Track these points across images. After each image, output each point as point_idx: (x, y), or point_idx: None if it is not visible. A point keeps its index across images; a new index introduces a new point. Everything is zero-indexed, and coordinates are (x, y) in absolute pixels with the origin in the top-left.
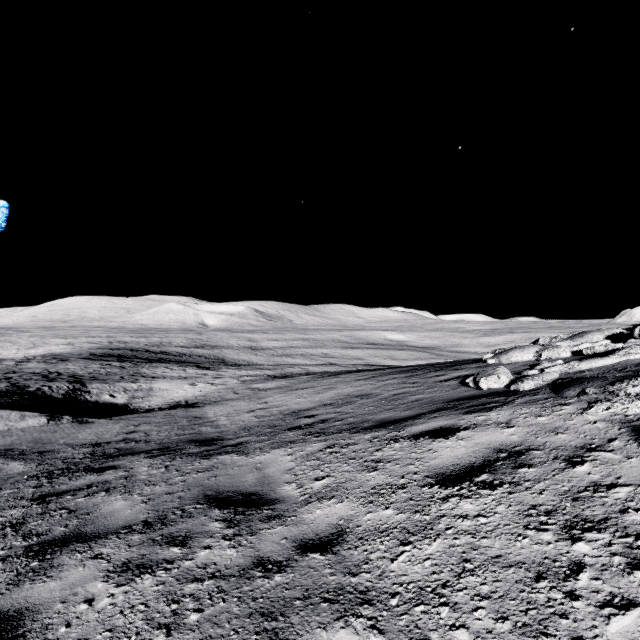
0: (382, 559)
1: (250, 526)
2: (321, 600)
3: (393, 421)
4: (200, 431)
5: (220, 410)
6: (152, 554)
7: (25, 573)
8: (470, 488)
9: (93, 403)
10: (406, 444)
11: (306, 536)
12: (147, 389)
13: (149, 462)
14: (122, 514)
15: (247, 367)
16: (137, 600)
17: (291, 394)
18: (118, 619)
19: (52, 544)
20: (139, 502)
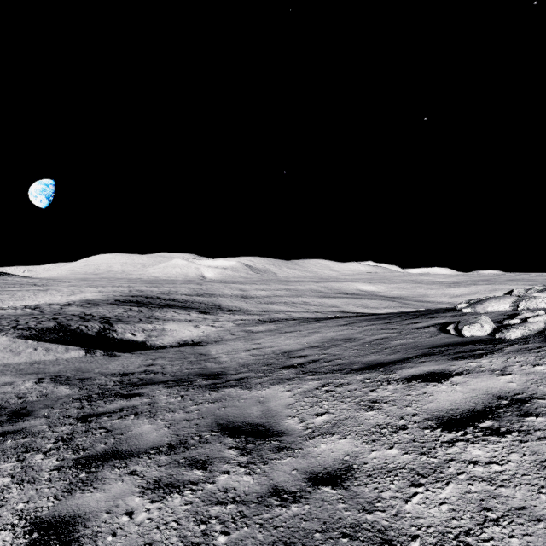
0: (395, 499)
1: (261, 455)
2: (340, 535)
3: (381, 364)
4: (206, 366)
5: (221, 349)
6: (178, 475)
7: (76, 483)
8: (475, 433)
9: (119, 340)
10: (399, 386)
11: (315, 469)
12: (160, 329)
13: (167, 391)
14: (149, 436)
15: (240, 312)
16: (170, 517)
17: (280, 336)
18: (155, 534)
19: (95, 459)
20: (162, 426)
